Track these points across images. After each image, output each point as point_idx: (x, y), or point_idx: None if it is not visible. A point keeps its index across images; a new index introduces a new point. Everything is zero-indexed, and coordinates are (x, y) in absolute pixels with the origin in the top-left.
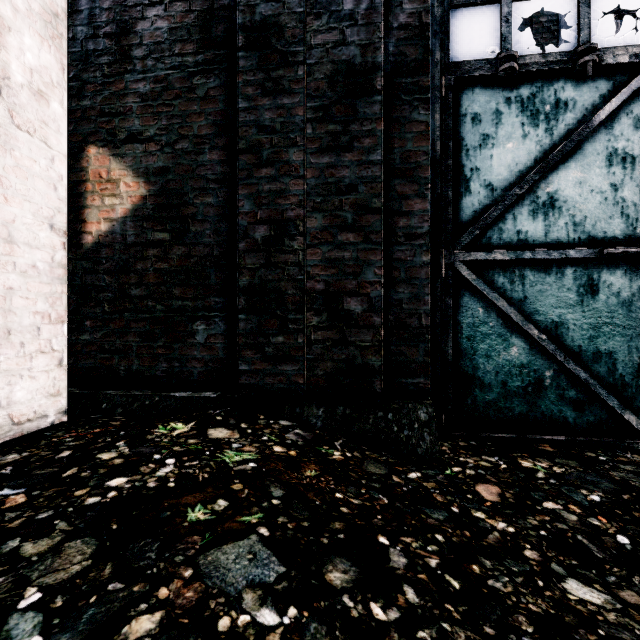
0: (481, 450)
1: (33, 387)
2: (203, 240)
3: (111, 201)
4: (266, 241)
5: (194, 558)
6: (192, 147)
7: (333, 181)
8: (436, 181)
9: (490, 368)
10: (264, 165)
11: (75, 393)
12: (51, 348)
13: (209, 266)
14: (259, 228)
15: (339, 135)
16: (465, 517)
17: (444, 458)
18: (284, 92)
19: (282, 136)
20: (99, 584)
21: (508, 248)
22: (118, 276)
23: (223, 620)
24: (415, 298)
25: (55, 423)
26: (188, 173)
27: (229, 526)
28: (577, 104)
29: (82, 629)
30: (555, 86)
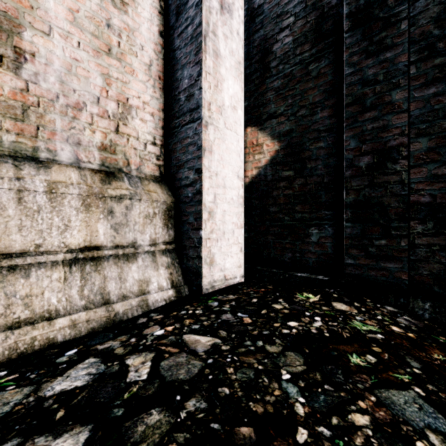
0: None
1: (232, 261)
2: (316, 172)
3: (258, 157)
4: (369, 167)
5: (371, 390)
6: (308, 112)
7: (440, 107)
8: None
9: None
10: (367, 110)
11: None
12: (238, 241)
13: (320, 190)
14: (363, 158)
15: None
16: None
17: None
18: (386, 48)
19: (384, 83)
20: (318, 382)
21: None
22: (262, 200)
23: (418, 443)
24: None
25: (239, 282)
26: (305, 130)
27: (386, 377)
28: None
29: (323, 405)
30: None
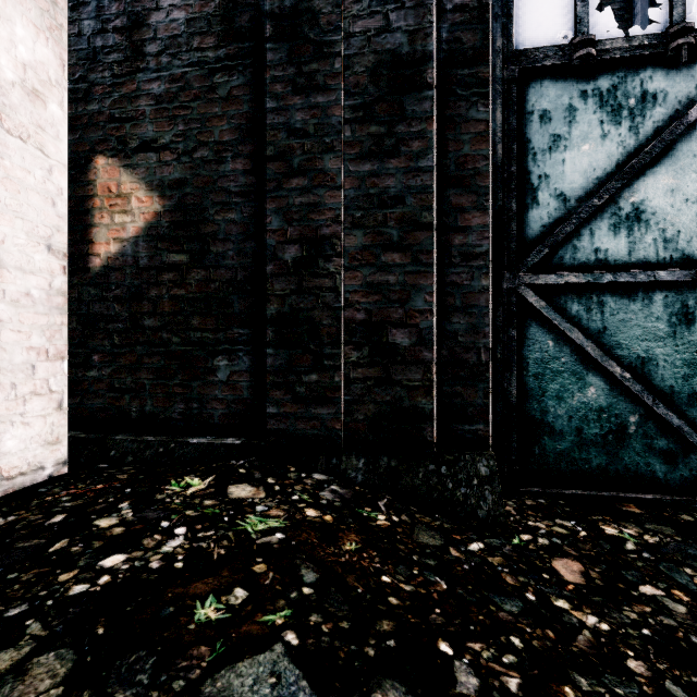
0: (553, 511)
1: (27, 435)
2: (225, 262)
3: (121, 219)
4: (297, 263)
5: (198, 684)
6: (213, 155)
7: (376, 192)
8: (497, 191)
9: (562, 412)
10: (295, 174)
11: (81, 438)
12: (48, 389)
13: (232, 292)
14: (289, 248)
15: (383, 138)
16: (544, 608)
17: (509, 522)
18: (318, 89)
19: (316, 140)
20: None
21: (584, 269)
22: (129, 304)
23: None
24: (473, 329)
25: (53, 476)
26: (208, 185)
27: (247, 630)
28: (668, 96)
29: None
30: (641, 76)
